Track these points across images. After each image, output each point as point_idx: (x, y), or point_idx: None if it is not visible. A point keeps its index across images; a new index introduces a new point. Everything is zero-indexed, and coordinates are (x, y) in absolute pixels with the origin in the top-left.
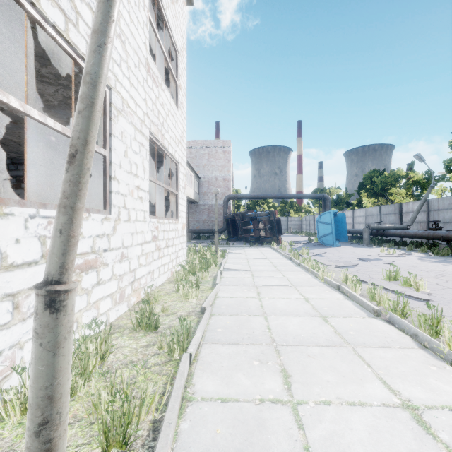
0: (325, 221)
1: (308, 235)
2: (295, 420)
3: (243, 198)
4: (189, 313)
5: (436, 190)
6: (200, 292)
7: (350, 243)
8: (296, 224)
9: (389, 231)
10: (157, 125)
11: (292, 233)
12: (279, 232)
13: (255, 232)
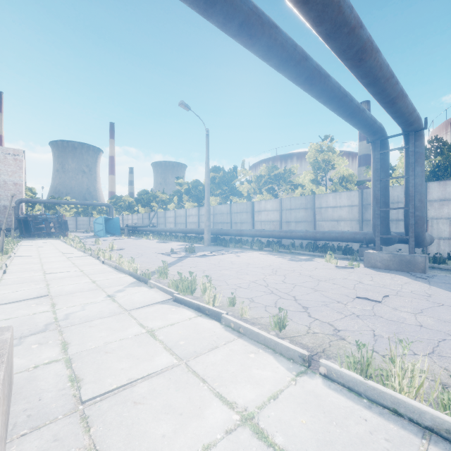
0: (99, 222)
1: None
2: (38, 252)
3: (37, 202)
4: None
5: (170, 206)
6: None
7: (120, 235)
8: None
9: (138, 228)
10: None
11: (92, 231)
12: (66, 229)
13: (47, 229)
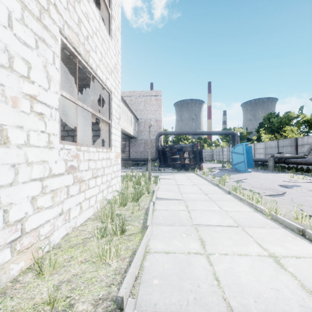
0: (238, 151)
1: (219, 162)
2: None
3: (171, 134)
4: (95, 309)
5: None
6: (127, 238)
7: (256, 169)
8: (208, 154)
9: (290, 159)
10: (76, 33)
11: (206, 161)
12: (200, 161)
13: (181, 160)
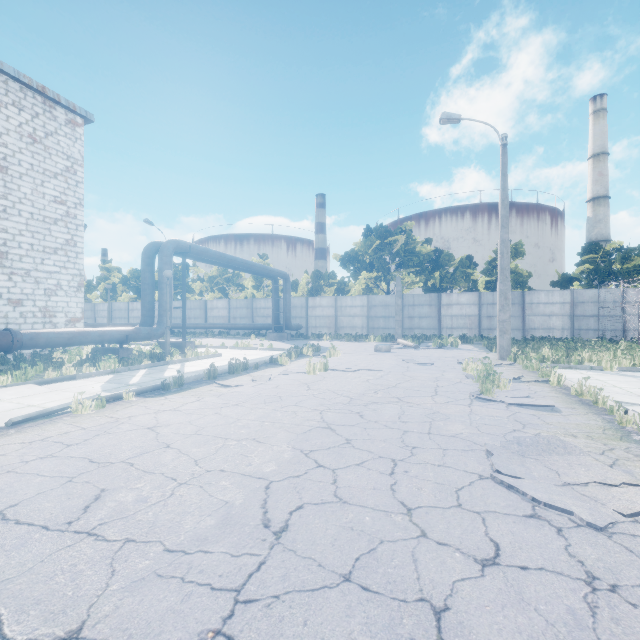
0: None
1: None
2: None
3: None
4: None
5: (92, 296)
6: None
7: None
8: None
9: None
10: None
11: None
12: None
13: None
